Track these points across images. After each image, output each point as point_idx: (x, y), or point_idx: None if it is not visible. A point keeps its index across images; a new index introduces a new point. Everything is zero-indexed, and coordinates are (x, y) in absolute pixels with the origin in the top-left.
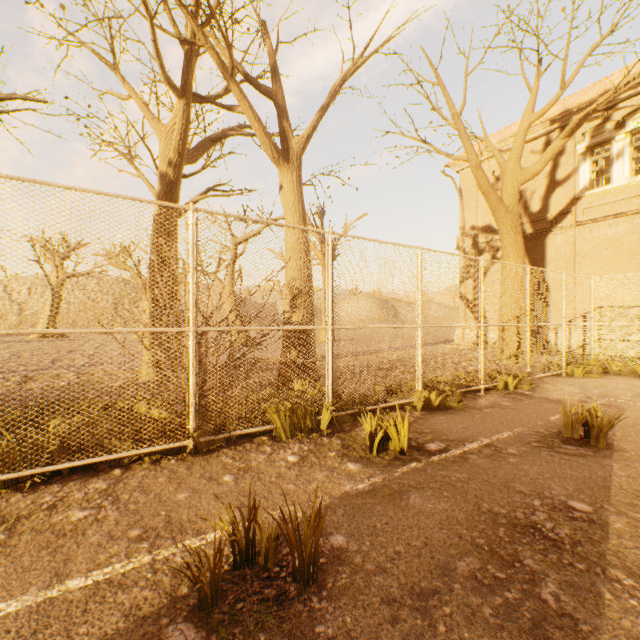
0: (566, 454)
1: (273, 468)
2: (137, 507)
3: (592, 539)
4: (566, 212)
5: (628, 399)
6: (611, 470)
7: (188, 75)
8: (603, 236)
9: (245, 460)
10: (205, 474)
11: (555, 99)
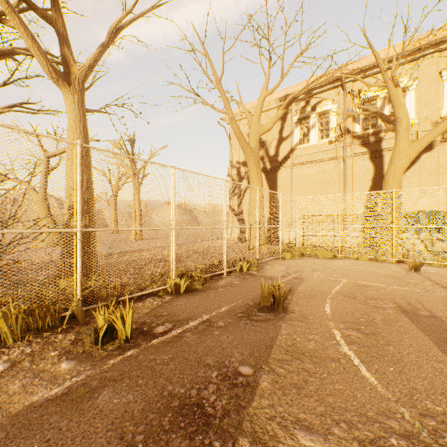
0: (257, 321)
1: None
2: None
3: (240, 405)
4: (288, 157)
5: (308, 272)
6: (280, 330)
7: None
8: (306, 173)
9: None
10: None
11: (278, 84)
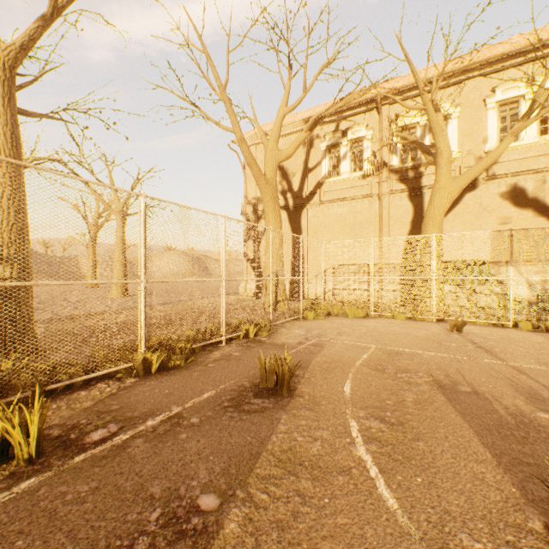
0: (248, 412)
1: None
2: None
3: None
4: (314, 193)
5: (332, 337)
6: (277, 426)
7: None
8: (336, 213)
9: None
10: None
11: (301, 99)
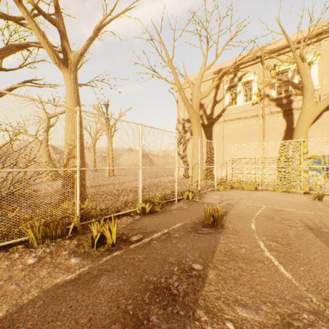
0: (202, 233)
1: (8, 272)
2: None
3: (196, 289)
4: (220, 115)
5: (237, 200)
6: (219, 240)
7: None
8: (234, 127)
9: None
10: None
11: (214, 62)
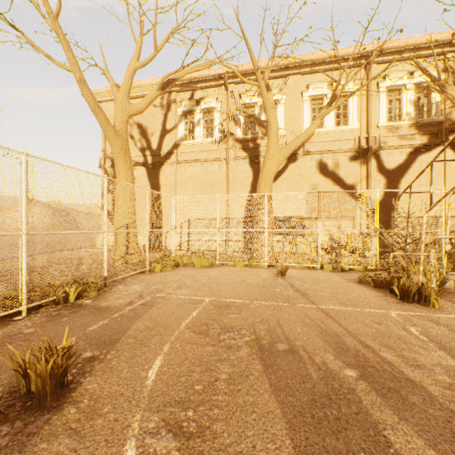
0: None
1: None
2: None
3: None
4: (172, 153)
5: (170, 291)
6: None
7: None
8: (191, 173)
9: None
10: None
11: (152, 56)
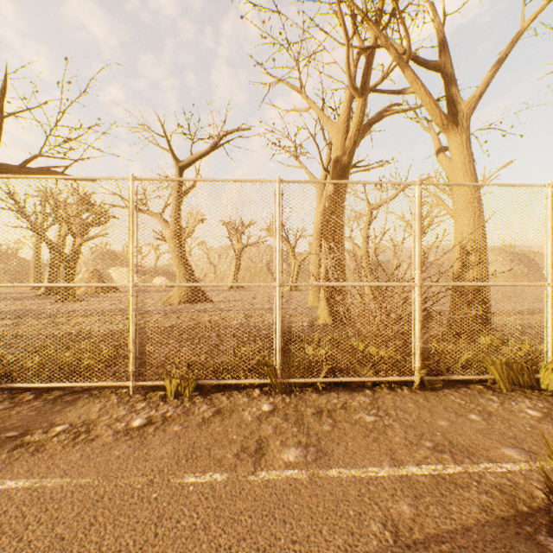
0: None
1: (517, 418)
2: (410, 423)
3: None
4: None
5: None
6: None
7: (367, 76)
8: None
9: (477, 404)
10: (447, 408)
11: None
